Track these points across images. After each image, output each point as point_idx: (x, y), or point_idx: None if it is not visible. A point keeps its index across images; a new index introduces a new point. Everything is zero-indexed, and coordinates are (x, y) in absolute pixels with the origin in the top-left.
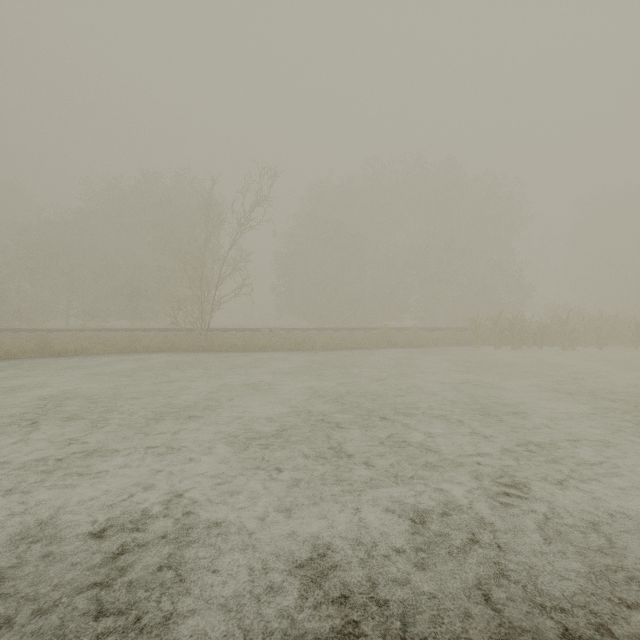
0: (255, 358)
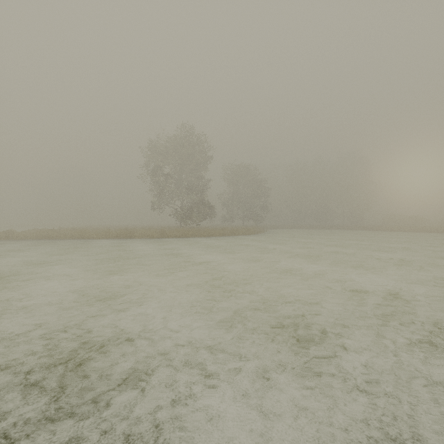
0: None
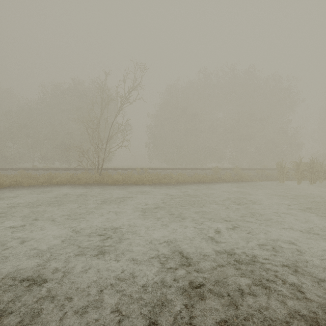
0: (128, 191)
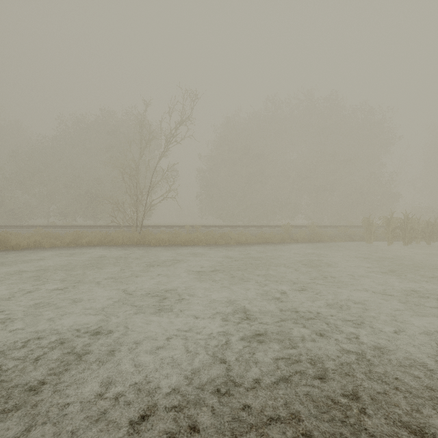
0: (177, 253)
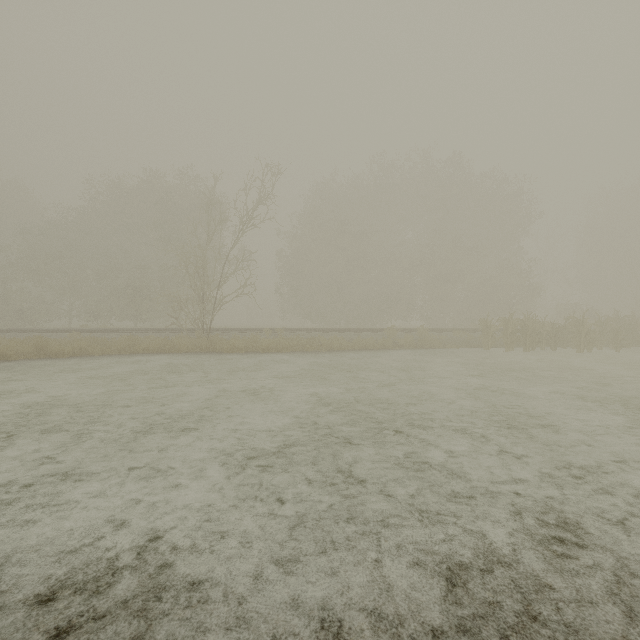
0: (257, 360)
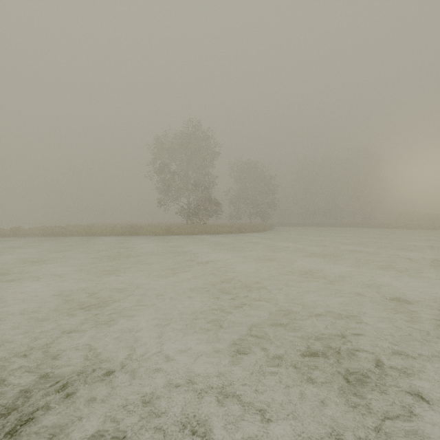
0: None
